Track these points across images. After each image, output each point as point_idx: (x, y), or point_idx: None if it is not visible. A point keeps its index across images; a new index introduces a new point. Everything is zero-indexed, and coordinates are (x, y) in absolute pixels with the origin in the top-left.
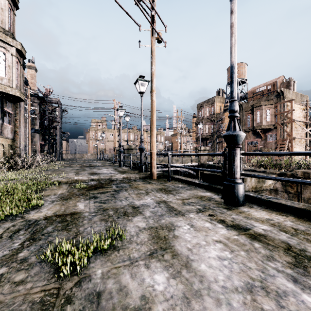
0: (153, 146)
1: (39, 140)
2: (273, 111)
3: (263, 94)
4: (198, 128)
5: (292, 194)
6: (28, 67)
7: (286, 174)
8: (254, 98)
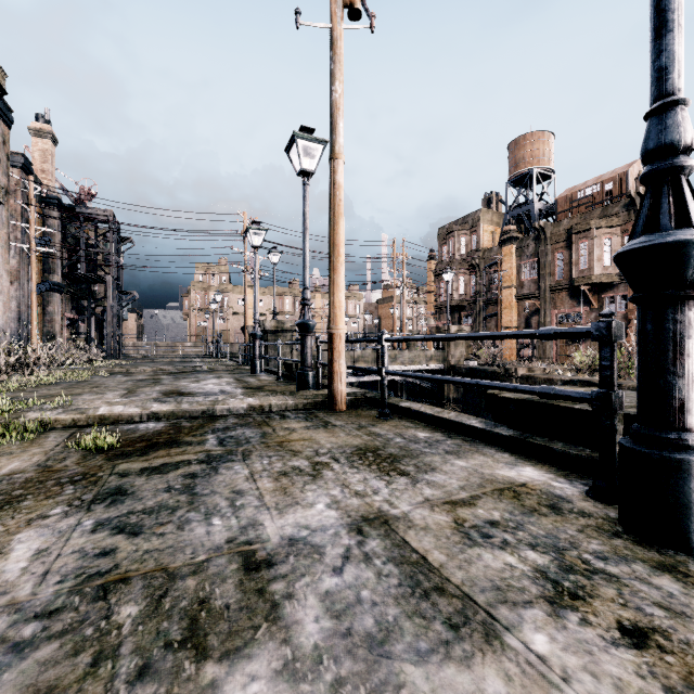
0: (338, 316)
1: (64, 309)
2: (618, 242)
3: (593, 202)
4: (441, 283)
5: None
6: (35, 133)
7: None
8: (573, 212)
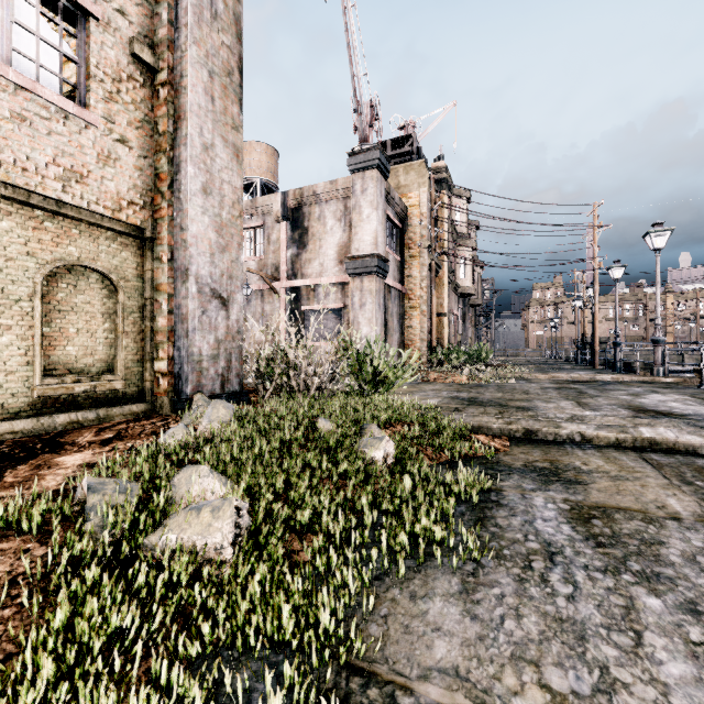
0: (595, 345)
1: None
2: None
3: None
4: None
5: None
6: None
7: None
8: None
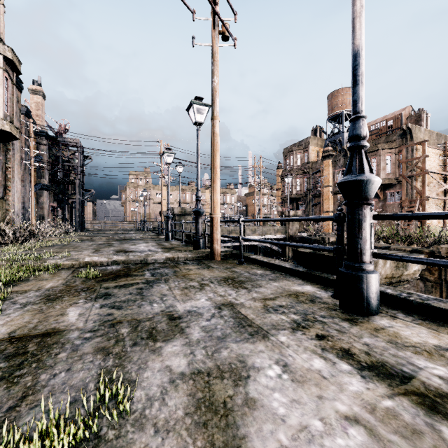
0: (216, 207)
1: (49, 200)
2: (396, 158)
3: (380, 132)
4: (285, 183)
5: (431, 282)
6: (32, 92)
7: (422, 252)
8: (368, 139)
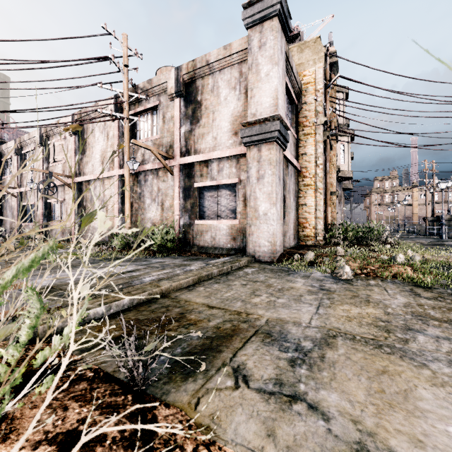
0: None
1: None
2: None
3: None
4: None
5: None
6: None
7: None
8: None
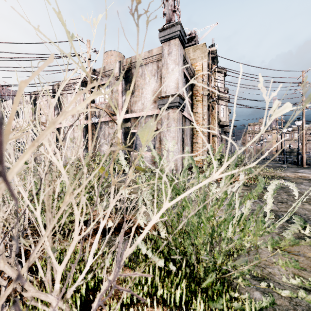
0: (303, 153)
1: None
2: None
3: None
4: None
5: None
6: None
7: None
8: None
